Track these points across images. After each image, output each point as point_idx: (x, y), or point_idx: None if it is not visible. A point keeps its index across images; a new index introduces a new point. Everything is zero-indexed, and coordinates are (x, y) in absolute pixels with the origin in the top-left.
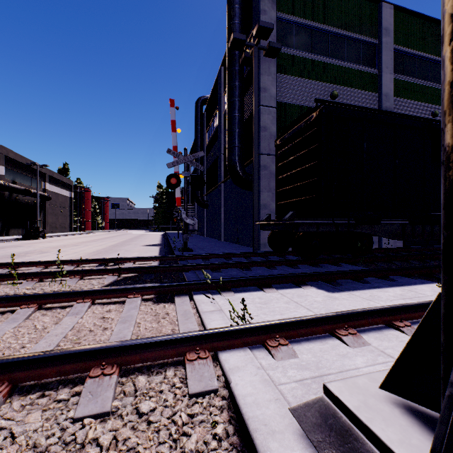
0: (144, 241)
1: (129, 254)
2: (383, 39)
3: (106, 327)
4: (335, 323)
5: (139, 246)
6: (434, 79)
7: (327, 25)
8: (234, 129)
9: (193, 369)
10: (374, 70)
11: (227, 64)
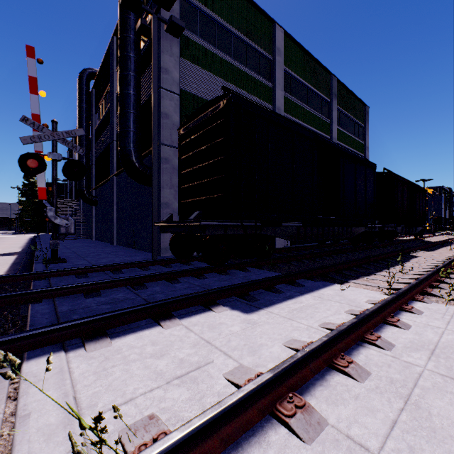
0: None
1: None
2: (277, 57)
3: None
4: (273, 389)
5: None
6: (311, 105)
7: (230, 25)
8: (128, 109)
9: None
10: (270, 83)
11: (119, 28)
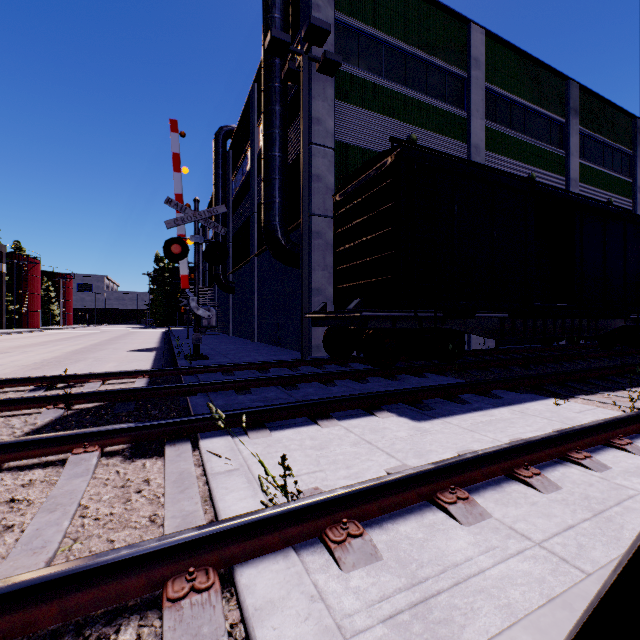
0: (130, 343)
1: (101, 366)
2: (473, 72)
3: (10, 524)
4: (434, 481)
5: (121, 352)
6: (531, 133)
7: (403, 41)
8: (273, 175)
9: (179, 620)
10: (462, 112)
11: (263, 78)
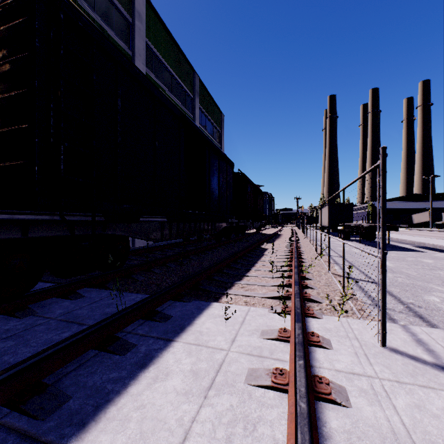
0: None
1: None
2: (137, 22)
3: None
4: None
5: None
6: (175, 95)
7: None
8: None
9: None
10: (128, 49)
11: None
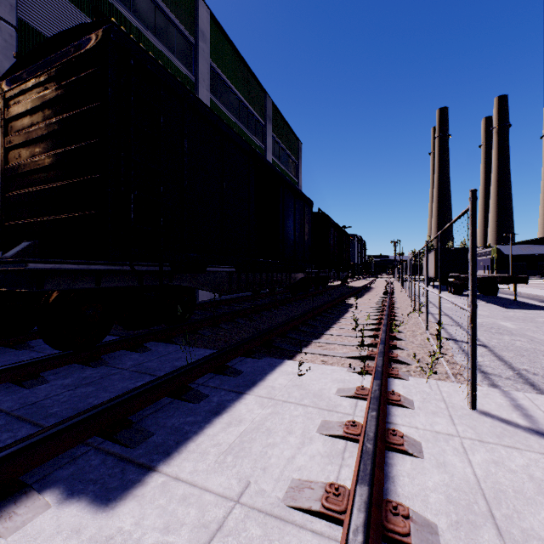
0: None
1: None
2: (201, 43)
3: None
4: None
5: None
6: (244, 122)
7: None
8: None
9: None
10: (191, 75)
11: None
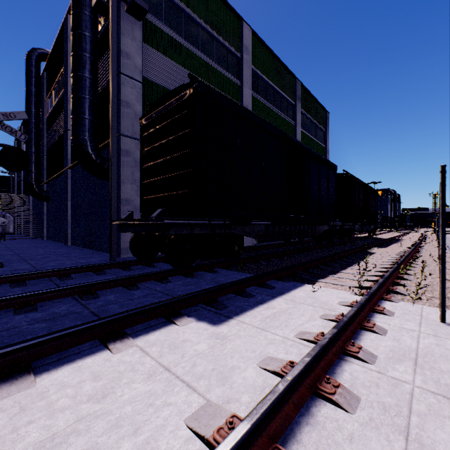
0: None
1: None
2: (245, 55)
3: None
4: (250, 444)
5: None
6: (277, 106)
7: (198, 16)
8: (83, 94)
9: None
10: (238, 81)
11: (72, 2)
